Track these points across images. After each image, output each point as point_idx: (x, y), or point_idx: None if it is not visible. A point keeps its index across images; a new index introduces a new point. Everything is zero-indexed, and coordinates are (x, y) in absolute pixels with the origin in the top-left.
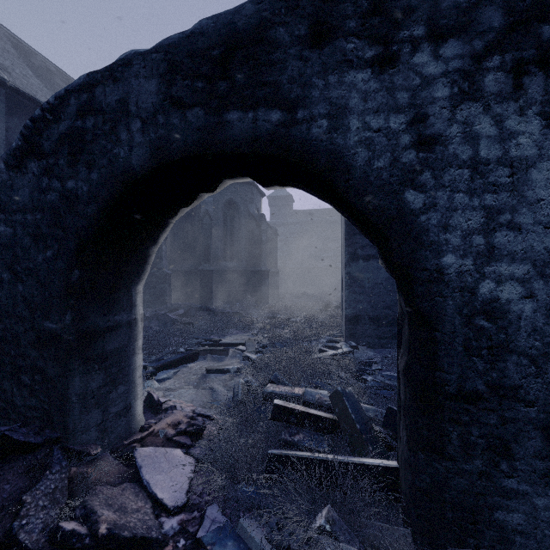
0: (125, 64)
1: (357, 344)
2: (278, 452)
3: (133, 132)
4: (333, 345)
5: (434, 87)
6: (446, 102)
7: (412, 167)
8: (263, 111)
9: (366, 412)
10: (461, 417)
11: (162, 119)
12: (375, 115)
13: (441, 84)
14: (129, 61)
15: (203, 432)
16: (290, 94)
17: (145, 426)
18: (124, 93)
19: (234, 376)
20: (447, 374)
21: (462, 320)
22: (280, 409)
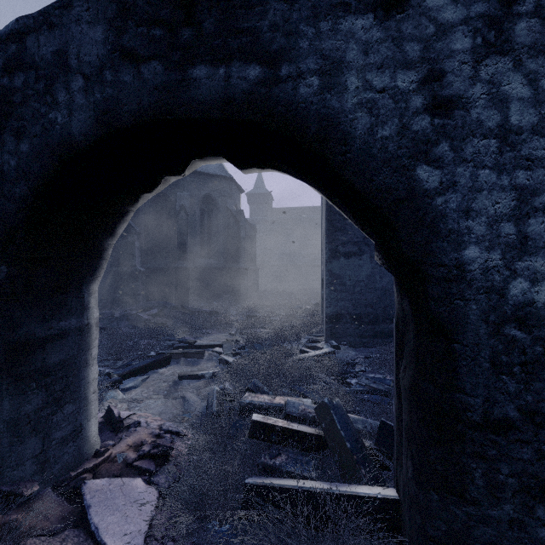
0: (64, 6)
1: (338, 343)
2: (256, 482)
3: (74, 92)
4: (314, 345)
5: (452, 37)
6: (467, 56)
7: (426, 136)
8: (238, 66)
9: (354, 423)
10: (486, 450)
11: (110, 76)
12: (378, 72)
13: (461, 33)
14: (68, 2)
15: (170, 454)
16: (271, 44)
17: (101, 450)
18: (62, 42)
19: (209, 382)
20: (469, 396)
21: (489, 328)
22: (259, 426)
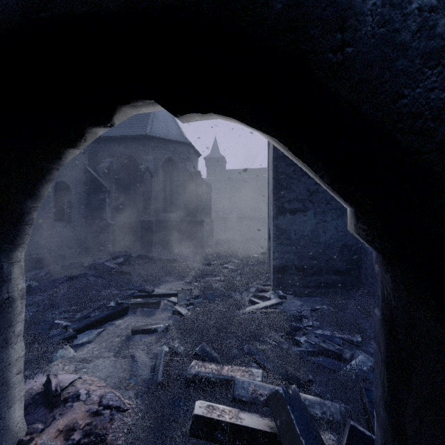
0: None
1: (284, 292)
2: None
3: None
4: (262, 295)
5: None
6: None
7: None
8: None
9: (311, 408)
10: None
11: None
12: None
13: None
14: None
15: (102, 444)
16: None
17: (24, 439)
18: None
19: (160, 337)
20: None
21: None
22: (202, 422)
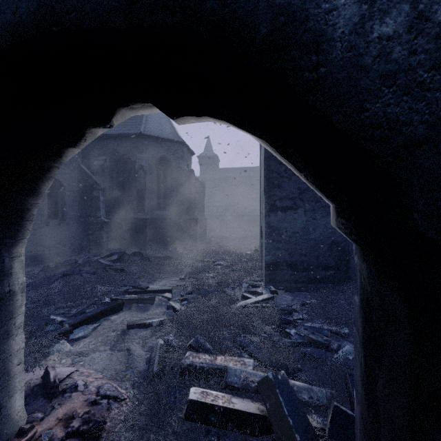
0: None
1: (275, 288)
2: None
3: None
4: (255, 290)
5: None
6: None
7: None
8: None
9: (299, 393)
10: None
11: None
12: None
13: None
14: None
15: (101, 431)
16: None
17: (25, 428)
18: None
19: (155, 331)
20: None
21: None
22: (197, 406)
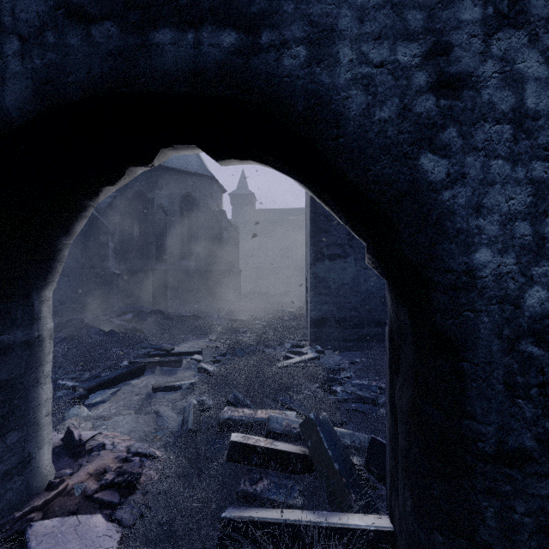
0: None
1: (322, 348)
2: (234, 516)
3: (7, 57)
4: (299, 350)
5: (460, 5)
6: (477, 28)
7: (431, 119)
8: (209, 30)
9: (342, 438)
10: (500, 486)
11: (53, 38)
12: (375, 43)
13: (469, 2)
14: None
15: (137, 482)
16: (250, 6)
17: (55, 482)
18: None
19: (186, 394)
20: (481, 424)
21: (503, 344)
22: (239, 447)
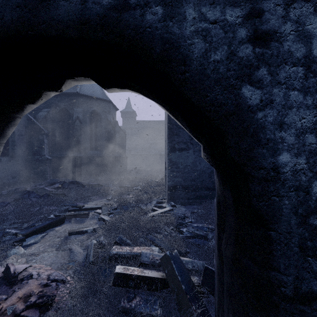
0: None
1: (175, 203)
2: None
3: None
4: (161, 205)
5: None
6: None
7: (249, 61)
8: None
9: (186, 264)
10: None
11: None
12: (211, 7)
13: None
14: None
15: (52, 302)
16: None
17: None
18: None
19: (90, 236)
20: (283, 275)
21: (298, 219)
22: (120, 276)
